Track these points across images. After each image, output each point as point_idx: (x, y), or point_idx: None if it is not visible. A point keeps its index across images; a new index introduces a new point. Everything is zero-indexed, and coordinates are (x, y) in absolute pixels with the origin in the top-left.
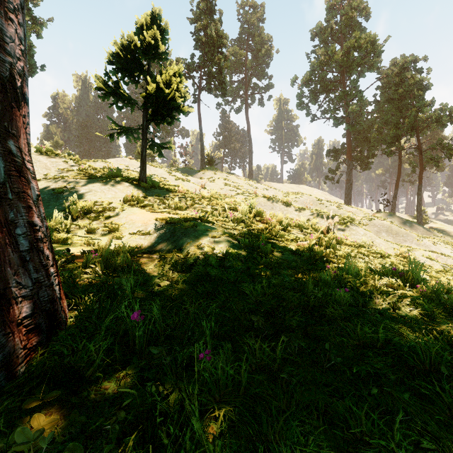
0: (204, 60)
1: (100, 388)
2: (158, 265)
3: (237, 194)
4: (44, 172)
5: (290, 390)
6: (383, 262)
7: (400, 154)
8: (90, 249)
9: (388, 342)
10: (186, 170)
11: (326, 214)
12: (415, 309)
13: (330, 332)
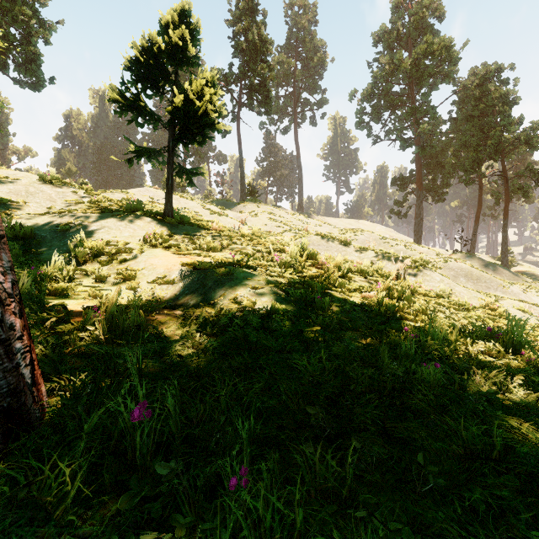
0: (245, 70)
1: (76, 538)
2: (181, 325)
3: (284, 231)
4: (47, 205)
5: (369, 536)
6: (468, 316)
7: (480, 183)
8: (96, 303)
9: (506, 448)
10: (223, 202)
11: (394, 256)
12: (532, 392)
13: (421, 434)
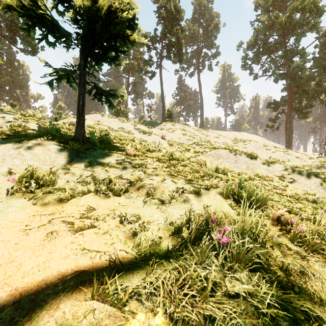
0: (165, 32)
1: None
2: None
3: (193, 143)
4: None
5: None
6: None
7: None
8: None
9: None
10: (150, 123)
11: (307, 171)
12: None
13: None
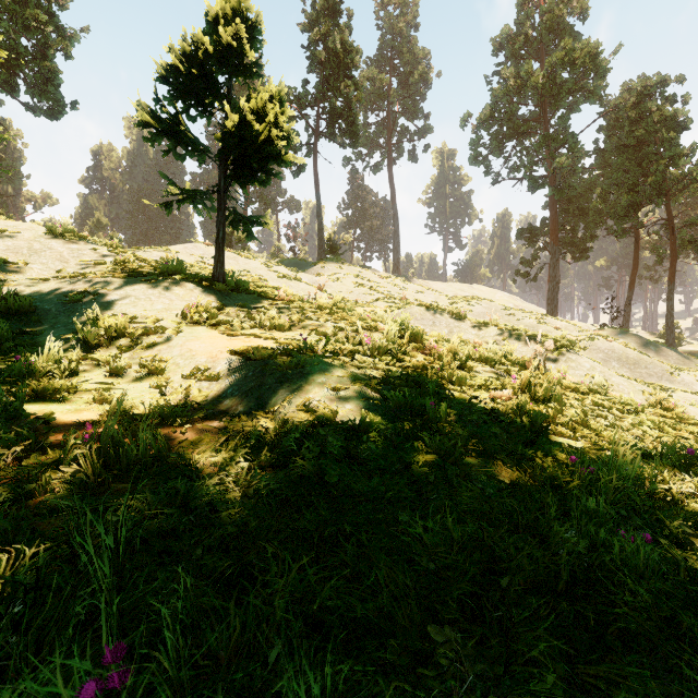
0: (324, 89)
1: None
2: (223, 451)
3: (376, 300)
4: (57, 266)
5: None
6: (637, 421)
7: (637, 235)
8: (102, 412)
9: None
10: (295, 262)
11: (525, 334)
12: None
13: None
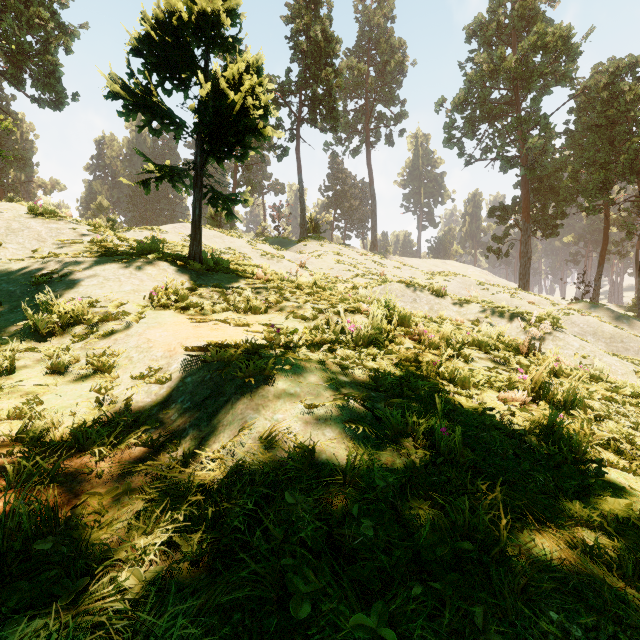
0: (306, 77)
1: None
2: (141, 519)
3: (355, 276)
4: (33, 246)
5: None
6: None
7: (607, 212)
8: (7, 435)
9: None
10: (279, 240)
11: (509, 312)
12: None
13: None
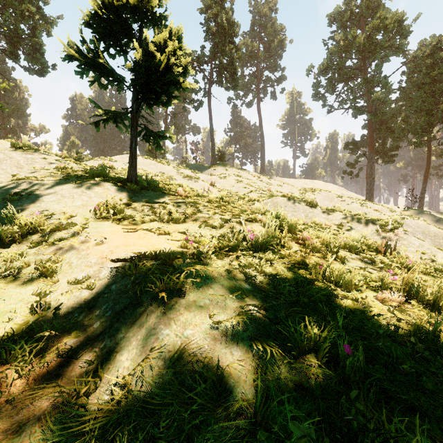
0: (215, 51)
1: None
2: None
3: (250, 191)
4: (13, 171)
5: None
6: None
7: (429, 145)
8: None
9: None
10: (196, 166)
11: (365, 218)
12: None
13: None
